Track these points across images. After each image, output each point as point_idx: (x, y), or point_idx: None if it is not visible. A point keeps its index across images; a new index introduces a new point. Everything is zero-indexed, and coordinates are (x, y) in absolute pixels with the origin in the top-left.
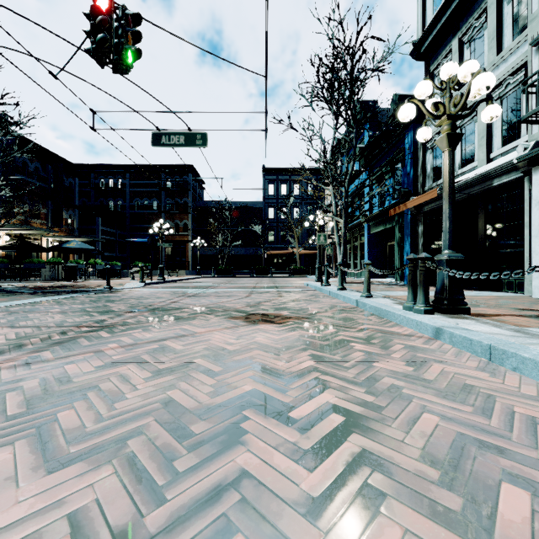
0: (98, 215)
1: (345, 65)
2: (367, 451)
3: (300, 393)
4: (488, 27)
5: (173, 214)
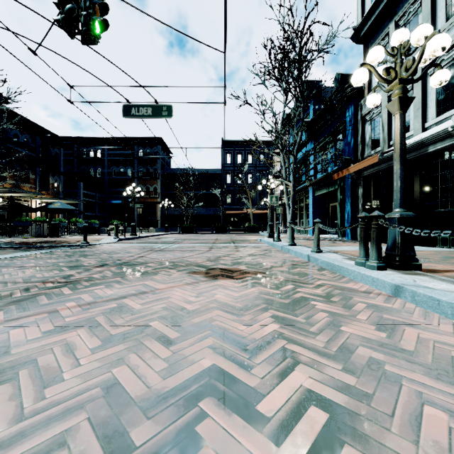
0: (80, 180)
1: (294, 47)
2: None
3: (267, 371)
4: (423, 10)
5: (144, 179)
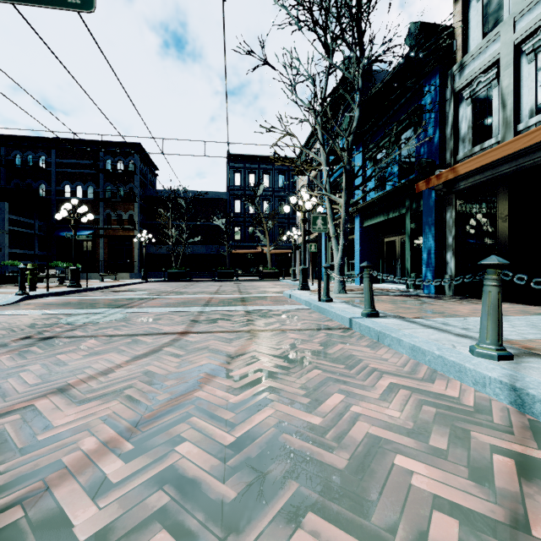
0: (4, 198)
1: None
2: None
3: None
4: None
5: (114, 203)
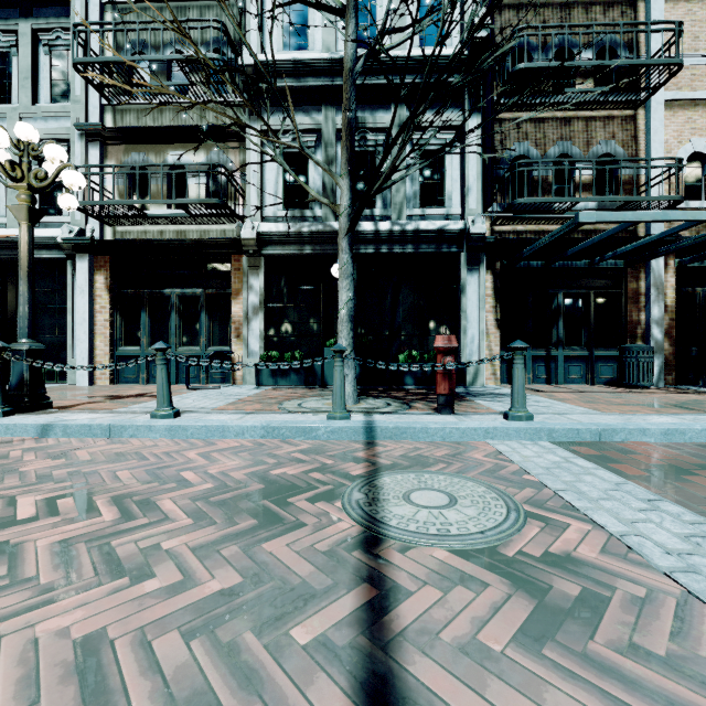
0: None
1: None
2: (115, 497)
3: None
4: (21, 58)
5: None
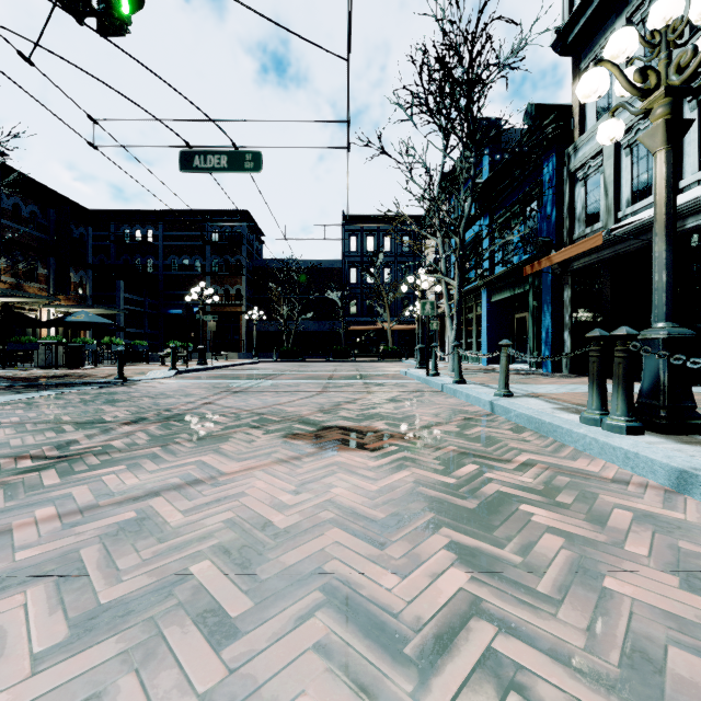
0: (120, 277)
1: (461, 59)
2: None
3: None
4: None
5: (221, 276)
